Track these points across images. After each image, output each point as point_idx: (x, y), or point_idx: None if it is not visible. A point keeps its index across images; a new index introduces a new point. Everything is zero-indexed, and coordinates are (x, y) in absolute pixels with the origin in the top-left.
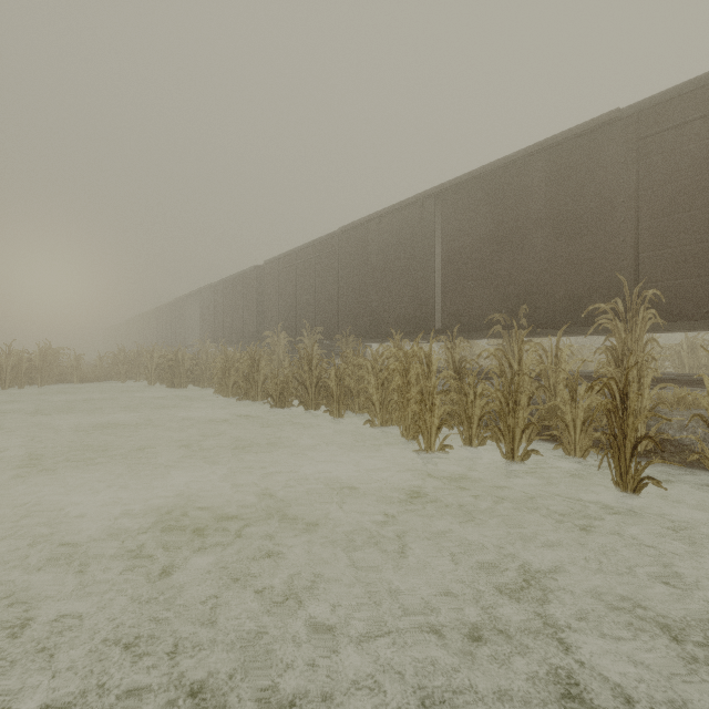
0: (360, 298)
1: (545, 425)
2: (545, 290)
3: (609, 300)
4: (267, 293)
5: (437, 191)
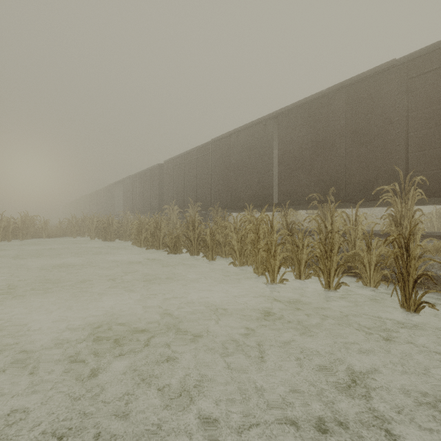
0: (225, 184)
1: (348, 266)
2: (346, 178)
3: (389, 184)
4: (166, 181)
5: (275, 114)
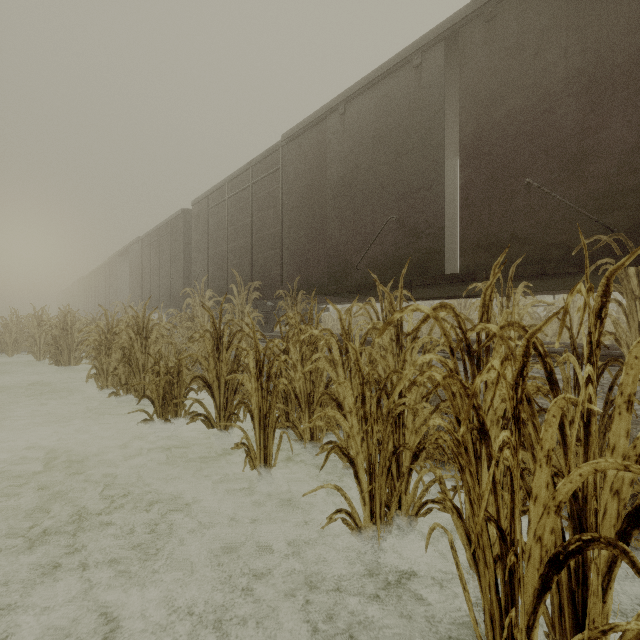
0: (314, 235)
1: None
2: None
3: None
4: (195, 241)
5: (452, 23)
